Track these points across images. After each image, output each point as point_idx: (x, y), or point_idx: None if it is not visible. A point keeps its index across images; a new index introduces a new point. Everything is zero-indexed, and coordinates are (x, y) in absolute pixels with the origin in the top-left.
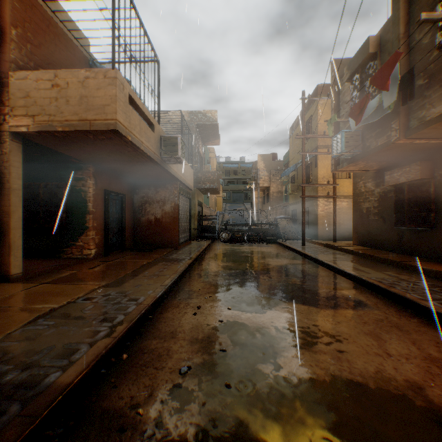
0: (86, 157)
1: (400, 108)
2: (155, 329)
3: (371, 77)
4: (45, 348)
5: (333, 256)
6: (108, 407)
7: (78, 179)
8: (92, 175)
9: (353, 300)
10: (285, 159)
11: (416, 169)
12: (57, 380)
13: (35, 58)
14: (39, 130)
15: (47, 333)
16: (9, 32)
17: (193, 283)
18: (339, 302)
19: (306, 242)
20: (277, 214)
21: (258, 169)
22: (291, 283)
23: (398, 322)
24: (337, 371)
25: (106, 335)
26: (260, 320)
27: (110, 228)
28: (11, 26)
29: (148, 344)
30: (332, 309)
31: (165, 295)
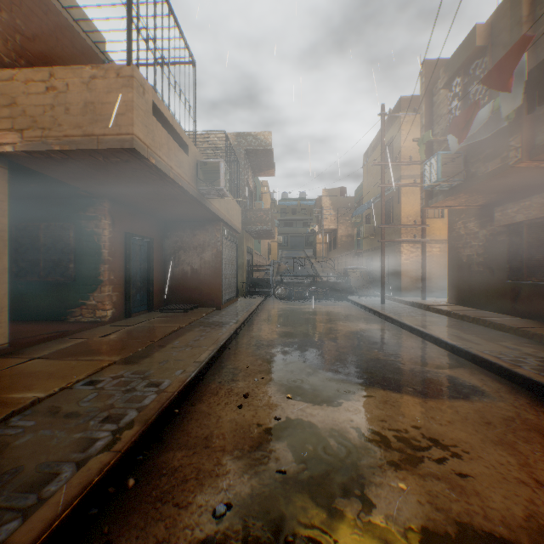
0: (99, 188)
1: (522, 119)
2: (181, 431)
3: (478, 79)
4: (8, 471)
5: (424, 319)
6: None
7: (89, 218)
8: (108, 213)
9: (464, 385)
10: (357, 194)
11: (539, 203)
12: (9, 538)
13: (27, 54)
14: (29, 149)
15: (19, 443)
16: None
17: (239, 357)
18: (444, 388)
19: (386, 300)
20: (348, 263)
21: (323, 207)
22: (373, 358)
23: (536, 422)
24: (464, 515)
25: (105, 447)
26: (334, 418)
27: (133, 282)
28: None
29: (169, 458)
30: (436, 399)
31: (200, 377)
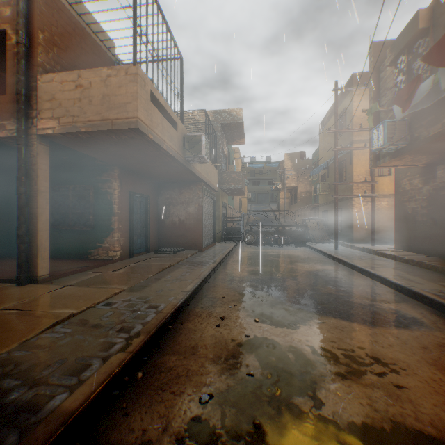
0: (111, 158)
1: None
2: (174, 341)
3: (420, 56)
4: (57, 361)
5: (372, 262)
6: (116, 441)
7: (104, 181)
8: (117, 177)
9: (405, 317)
10: (314, 157)
11: None
12: (62, 404)
13: (61, 61)
14: (64, 131)
15: (62, 343)
16: (36, 37)
17: (216, 289)
18: (387, 319)
19: (339, 246)
20: (306, 215)
21: (285, 168)
22: (326, 292)
23: None
24: (398, 416)
25: (121, 349)
26: (293, 337)
27: (135, 230)
28: (38, 30)
29: (166, 360)
30: (379, 327)
31: (187, 303)
